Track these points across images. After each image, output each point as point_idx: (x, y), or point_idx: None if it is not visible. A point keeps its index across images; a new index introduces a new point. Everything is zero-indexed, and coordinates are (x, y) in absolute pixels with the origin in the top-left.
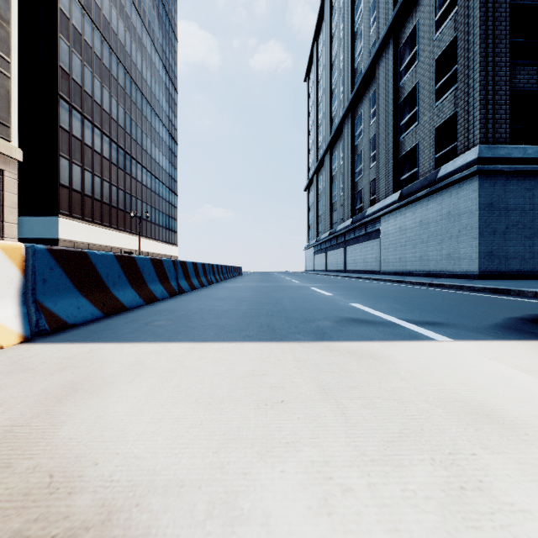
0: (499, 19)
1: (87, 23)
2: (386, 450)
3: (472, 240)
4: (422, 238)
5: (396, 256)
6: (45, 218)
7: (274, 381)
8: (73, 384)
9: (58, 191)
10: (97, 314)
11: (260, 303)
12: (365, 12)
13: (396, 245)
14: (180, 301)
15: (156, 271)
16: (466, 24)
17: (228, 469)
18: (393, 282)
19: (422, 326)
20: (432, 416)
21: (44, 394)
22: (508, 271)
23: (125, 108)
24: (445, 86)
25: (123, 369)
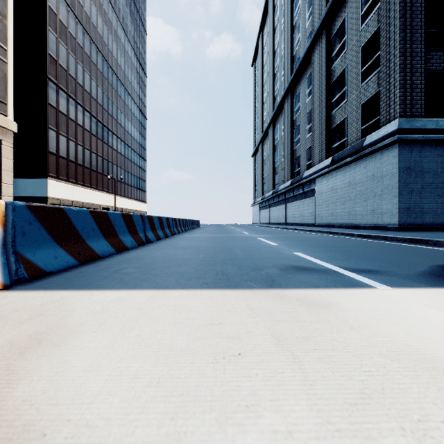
0: (416, 13)
1: (72, 18)
2: (351, 416)
3: (392, 198)
4: (350, 196)
5: (328, 211)
6: (37, 179)
7: (230, 330)
8: (39, 334)
9: (47, 157)
10: (72, 263)
11: (215, 251)
12: (302, 8)
13: (328, 202)
14: (147, 250)
15: (126, 224)
16: (388, 17)
17: (185, 442)
18: (327, 233)
19: (359, 274)
20: (390, 372)
21: (8, 346)
22: (423, 224)
23: (103, 89)
24: (369, 69)
25: (88, 317)
